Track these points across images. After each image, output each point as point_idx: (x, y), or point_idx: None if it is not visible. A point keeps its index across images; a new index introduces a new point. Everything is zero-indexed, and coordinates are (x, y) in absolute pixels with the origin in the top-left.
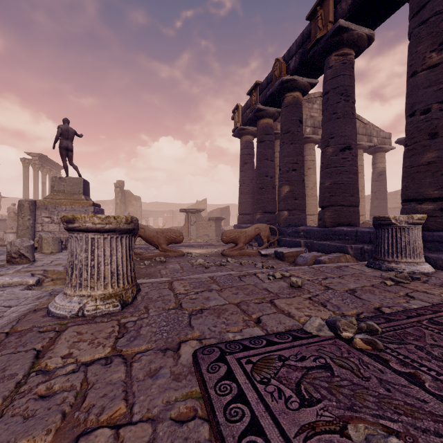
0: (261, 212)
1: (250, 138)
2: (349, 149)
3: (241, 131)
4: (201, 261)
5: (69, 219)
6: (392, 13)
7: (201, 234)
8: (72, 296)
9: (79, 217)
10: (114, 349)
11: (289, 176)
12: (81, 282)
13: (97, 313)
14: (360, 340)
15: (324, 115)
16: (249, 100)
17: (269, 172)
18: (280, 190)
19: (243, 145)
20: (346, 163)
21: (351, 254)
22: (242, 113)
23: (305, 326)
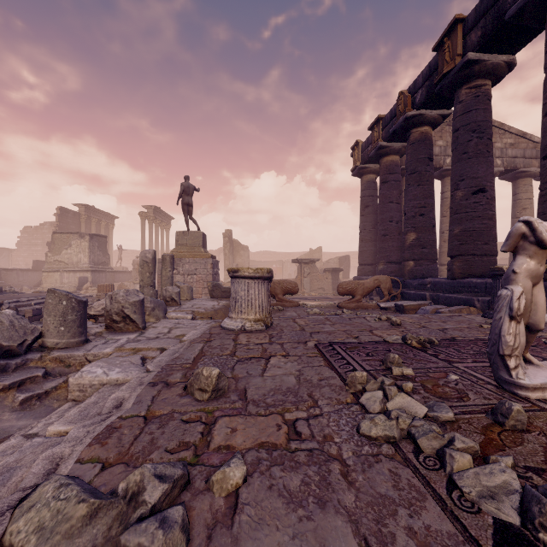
0: (384, 263)
1: (373, 177)
2: (482, 192)
3: (362, 171)
4: (316, 310)
5: (235, 270)
6: (534, 36)
7: (316, 288)
8: (236, 319)
9: (241, 269)
10: (271, 341)
11: (416, 222)
12: (241, 310)
13: (252, 329)
14: (415, 342)
15: (454, 155)
16: (370, 135)
17: (394, 216)
18: (405, 238)
19: (364, 185)
20: (479, 208)
21: (478, 307)
22: (363, 150)
23: (386, 338)
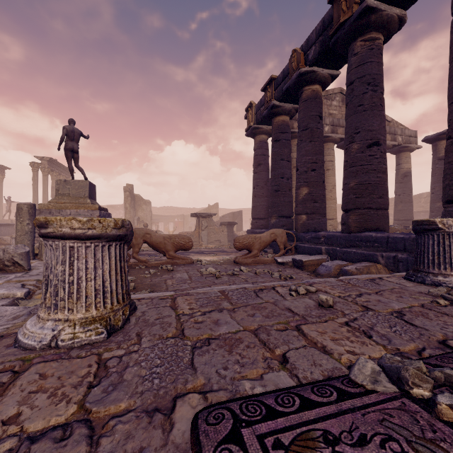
0: (276, 217)
1: (265, 137)
2: (377, 145)
3: (255, 131)
4: (211, 270)
5: (41, 223)
6: None
7: (213, 240)
8: (45, 320)
9: (53, 220)
10: (81, 409)
11: (308, 177)
12: (56, 303)
13: (74, 343)
14: (449, 408)
15: (349, 107)
16: (263, 96)
17: (285, 173)
18: (298, 192)
19: (257, 145)
20: (374, 161)
21: (381, 263)
22: (256, 111)
23: (353, 373)
